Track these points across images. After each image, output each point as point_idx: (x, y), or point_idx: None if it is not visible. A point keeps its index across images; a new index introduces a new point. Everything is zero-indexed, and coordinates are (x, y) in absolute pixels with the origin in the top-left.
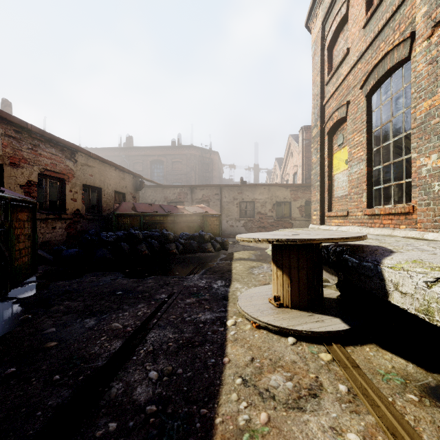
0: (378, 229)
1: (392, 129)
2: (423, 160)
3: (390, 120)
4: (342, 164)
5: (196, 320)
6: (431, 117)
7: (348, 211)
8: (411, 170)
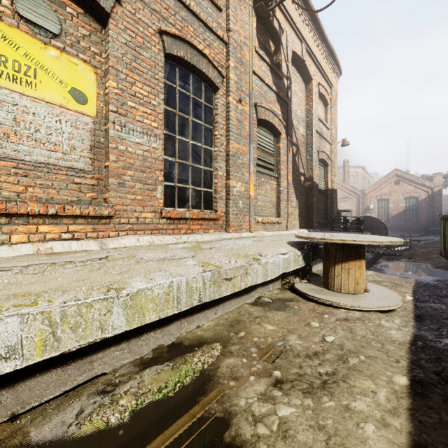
0: (206, 234)
1: (192, 130)
2: (235, 183)
3: (190, 119)
4: (57, 88)
5: (444, 305)
6: (238, 157)
7: (116, 208)
8: (209, 182)
